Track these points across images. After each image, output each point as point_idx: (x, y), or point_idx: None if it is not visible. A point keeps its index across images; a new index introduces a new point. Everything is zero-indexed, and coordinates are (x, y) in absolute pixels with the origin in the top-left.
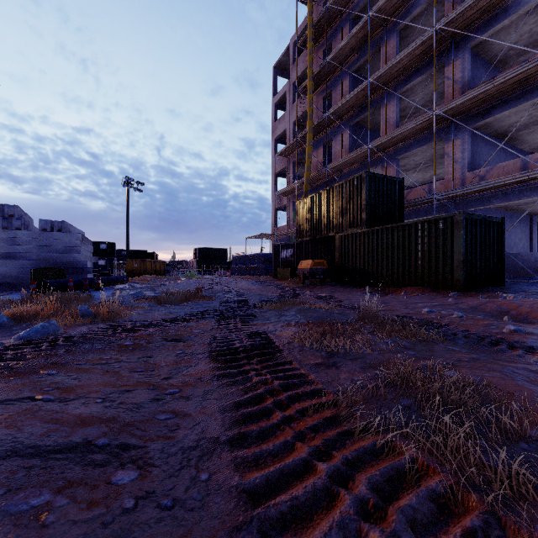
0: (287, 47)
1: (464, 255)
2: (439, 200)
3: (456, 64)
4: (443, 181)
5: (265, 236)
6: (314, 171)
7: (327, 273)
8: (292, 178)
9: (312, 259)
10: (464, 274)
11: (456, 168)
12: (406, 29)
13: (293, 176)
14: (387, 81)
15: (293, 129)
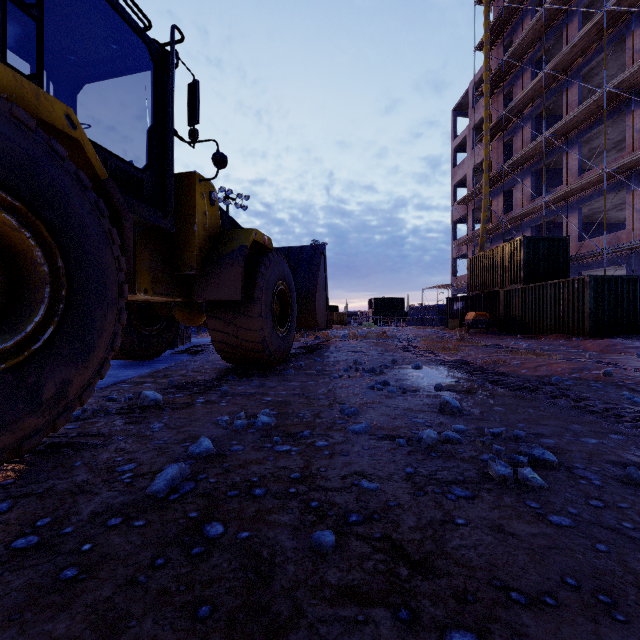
0: (466, 90)
1: (592, 308)
2: (616, 252)
3: (637, 113)
4: (624, 232)
5: (442, 287)
6: (495, 219)
7: (489, 323)
8: (472, 226)
9: (481, 311)
10: (592, 324)
11: (637, 218)
12: (593, 69)
13: (473, 224)
14: (565, 131)
15: (473, 174)
